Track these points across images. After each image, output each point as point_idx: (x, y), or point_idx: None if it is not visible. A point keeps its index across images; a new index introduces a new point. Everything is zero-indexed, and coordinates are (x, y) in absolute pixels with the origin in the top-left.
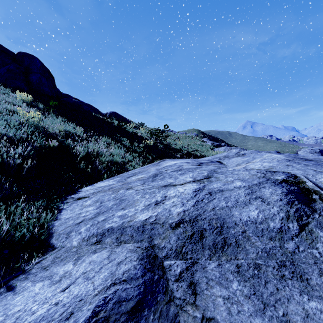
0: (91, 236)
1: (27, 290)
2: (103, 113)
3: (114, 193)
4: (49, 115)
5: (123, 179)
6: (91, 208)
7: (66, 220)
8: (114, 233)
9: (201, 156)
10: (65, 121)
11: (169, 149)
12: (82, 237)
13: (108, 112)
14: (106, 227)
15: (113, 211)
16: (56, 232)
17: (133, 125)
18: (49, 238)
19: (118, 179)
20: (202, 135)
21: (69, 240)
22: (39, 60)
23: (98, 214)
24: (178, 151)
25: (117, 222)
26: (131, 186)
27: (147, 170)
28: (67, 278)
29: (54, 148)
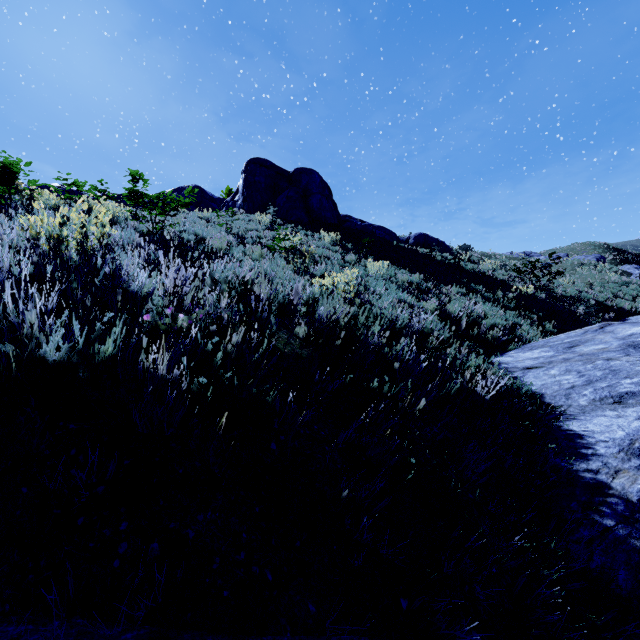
0: (603, 398)
1: (595, 419)
2: (401, 238)
3: (588, 363)
4: (372, 259)
5: (563, 350)
6: (568, 376)
7: (544, 386)
8: (638, 396)
9: (633, 310)
10: (389, 265)
11: (551, 297)
12: (590, 398)
13: (411, 235)
14: (621, 391)
15: (613, 379)
16: (546, 394)
17: (467, 256)
18: (540, 399)
19: (548, 350)
20: (616, 257)
21: (572, 400)
22: (318, 174)
23: (591, 382)
24: (573, 301)
25: (634, 388)
26: (609, 358)
27: (596, 339)
28: (626, 416)
29: (434, 309)
